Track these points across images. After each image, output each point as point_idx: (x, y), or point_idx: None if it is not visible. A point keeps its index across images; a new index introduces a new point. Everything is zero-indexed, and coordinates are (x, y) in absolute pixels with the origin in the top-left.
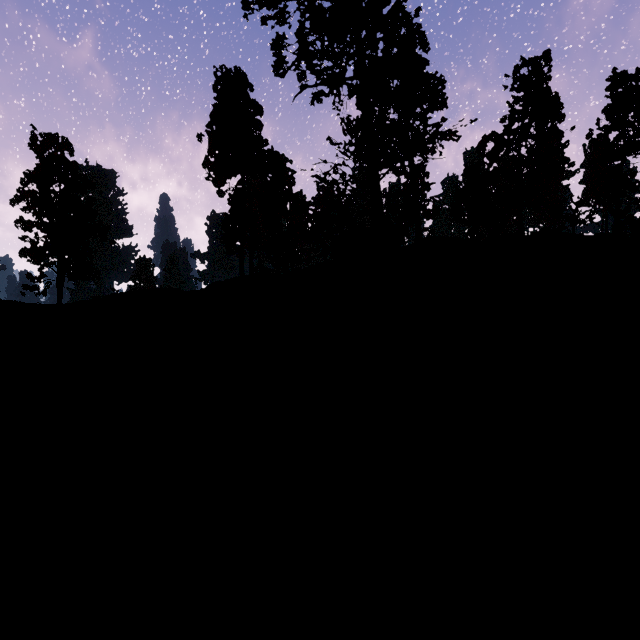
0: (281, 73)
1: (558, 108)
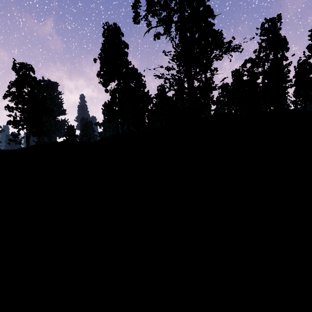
0: (137, 22)
1: (286, 44)
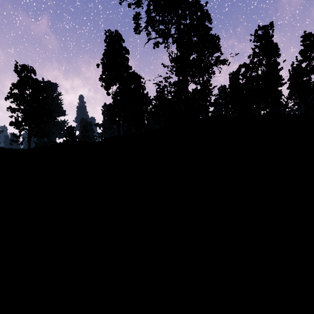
0: (138, 32)
1: (277, 50)
